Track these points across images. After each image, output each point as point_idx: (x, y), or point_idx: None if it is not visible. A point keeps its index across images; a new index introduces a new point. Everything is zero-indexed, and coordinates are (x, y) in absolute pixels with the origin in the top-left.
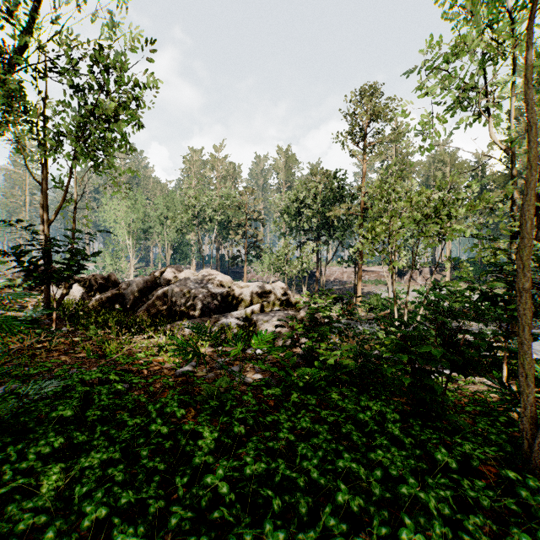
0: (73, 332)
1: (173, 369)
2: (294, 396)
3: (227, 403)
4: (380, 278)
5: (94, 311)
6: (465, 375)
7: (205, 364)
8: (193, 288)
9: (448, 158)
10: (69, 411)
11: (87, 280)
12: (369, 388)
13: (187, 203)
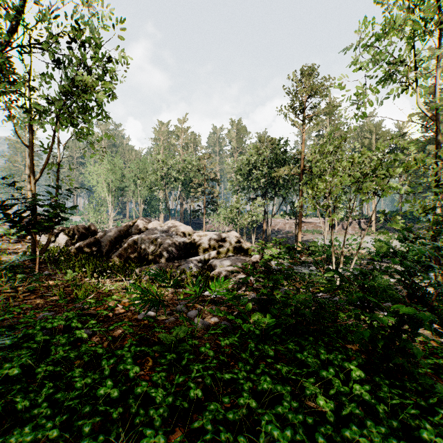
0: (54, 275)
1: (137, 312)
2: (252, 346)
3: (184, 356)
4: (316, 228)
5: (75, 256)
6: (433, 331)
7: (164, 311)
8: (159, 237)
9: (374, 127)
10: (16, 369)
11: (71, 230)
12: (322, 334)
13: (156, 166)
